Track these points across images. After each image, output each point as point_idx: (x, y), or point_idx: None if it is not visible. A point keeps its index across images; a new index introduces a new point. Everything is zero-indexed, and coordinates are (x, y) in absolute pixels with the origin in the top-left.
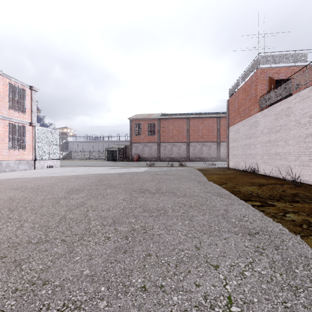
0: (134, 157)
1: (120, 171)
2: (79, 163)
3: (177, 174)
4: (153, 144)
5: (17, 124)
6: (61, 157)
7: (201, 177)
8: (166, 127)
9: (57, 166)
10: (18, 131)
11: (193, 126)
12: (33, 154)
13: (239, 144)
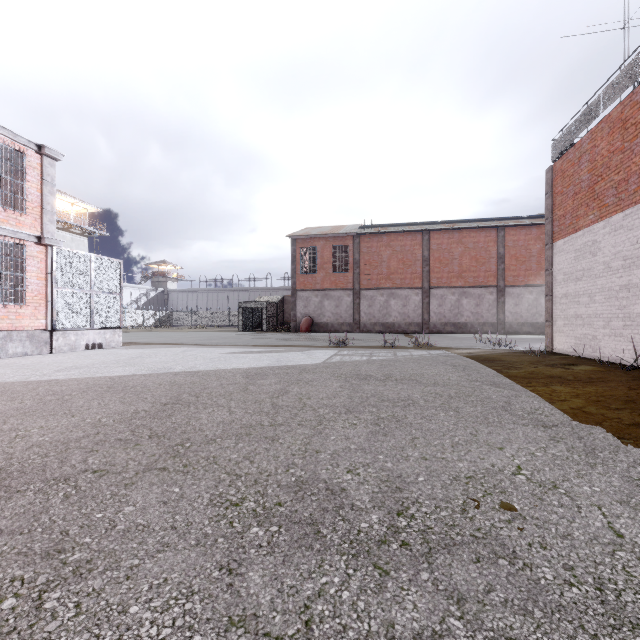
0: (301, 323)
1: (256, 364)
2: (177, 335)
3: (427, 379)
4: (344, 292)
5: (2, 238)
6: (152, 323)
7: (520, 395)
8: (374, 254)
9: (115, 345)
10: (5, 257)
11: (438, 249)
12: (48, 316)
13: (597, 286)
